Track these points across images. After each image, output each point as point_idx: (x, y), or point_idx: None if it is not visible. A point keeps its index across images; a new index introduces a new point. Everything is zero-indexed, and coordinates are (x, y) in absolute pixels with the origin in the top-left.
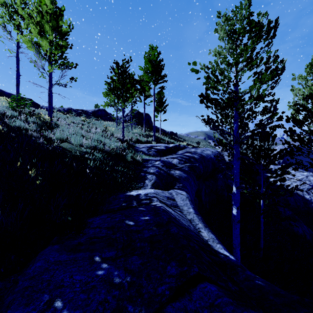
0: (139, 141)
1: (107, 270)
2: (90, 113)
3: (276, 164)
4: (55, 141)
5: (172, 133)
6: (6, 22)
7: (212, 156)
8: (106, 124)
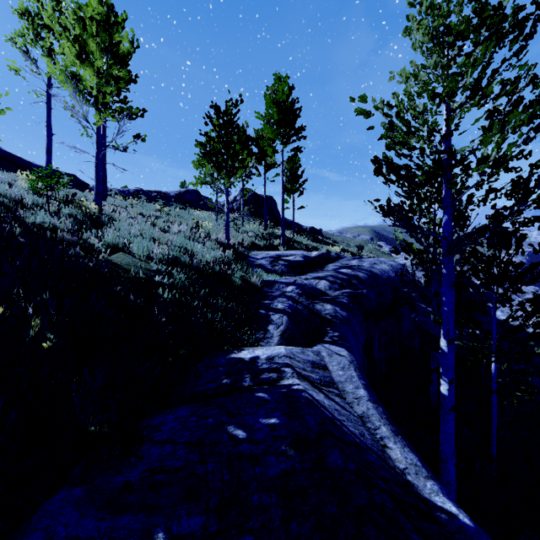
0: (256, 245)
1: None
2: (172, 197)
3: (522, 292)
4: (103, 250)
5: (314, 230)
6: (29, 44)
7: (391, 275)
8: (198, 216)
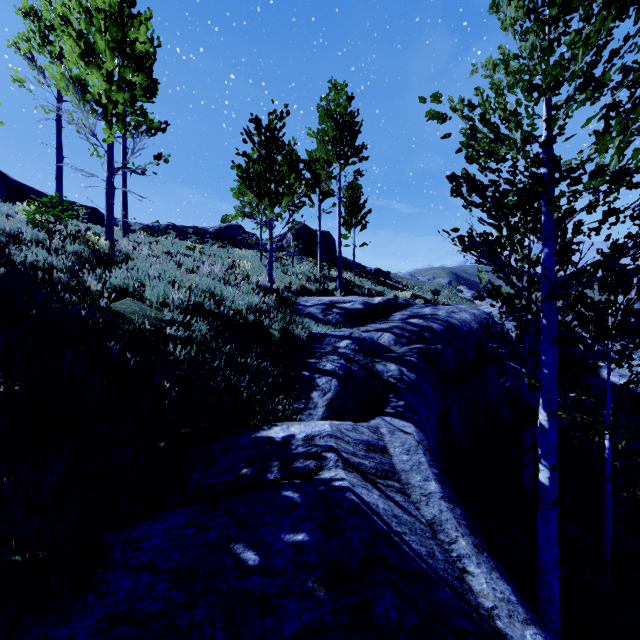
0: (307, 290)
1: None
2: (211, 233)
3: None
4: (106, 295)
5: (380, 272)
6: (35, 50)
7: (474, 326)
8: (240, 255)
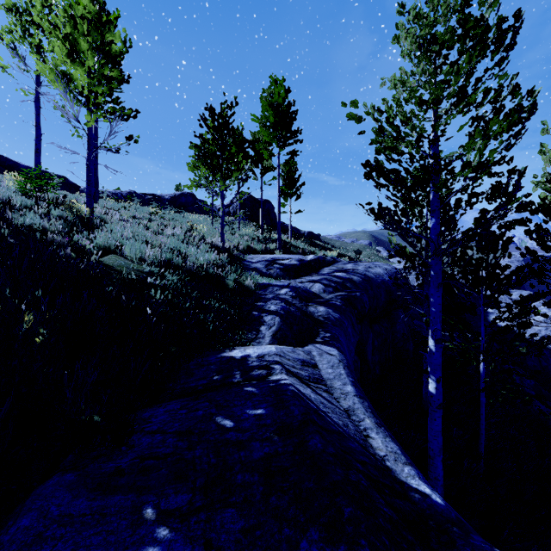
0: (252, 249)
1: (167, 546)
2: (167, 200)
3: (509, 294)
4: (95, 252)
5: (312, 234)
6: (17, 41)
7: (386, 278)
8: (194, 219)
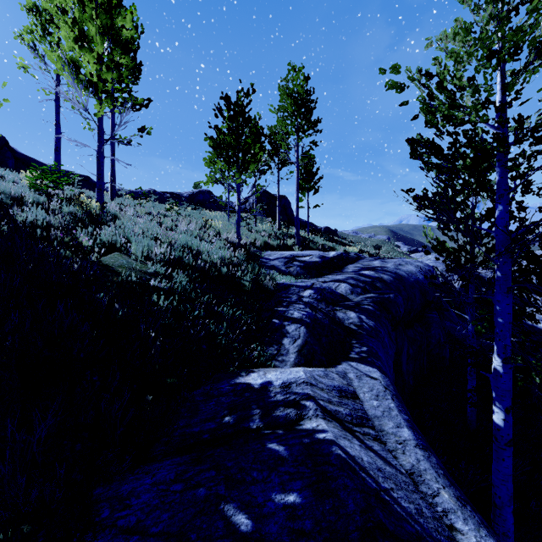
0: (269, 245)
1: None
2: (185, 197)
3: None
4: (96, 250)
5: (329, 230)
6: (37, 41)
7: (419, 277)
8: (210, 216)
